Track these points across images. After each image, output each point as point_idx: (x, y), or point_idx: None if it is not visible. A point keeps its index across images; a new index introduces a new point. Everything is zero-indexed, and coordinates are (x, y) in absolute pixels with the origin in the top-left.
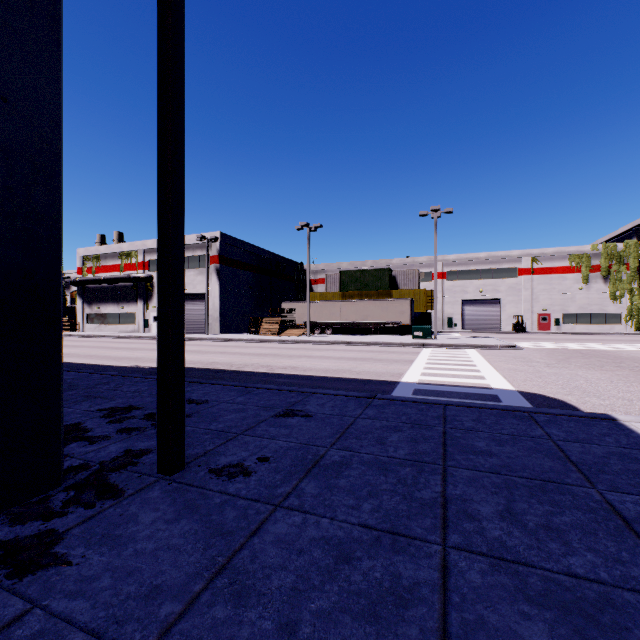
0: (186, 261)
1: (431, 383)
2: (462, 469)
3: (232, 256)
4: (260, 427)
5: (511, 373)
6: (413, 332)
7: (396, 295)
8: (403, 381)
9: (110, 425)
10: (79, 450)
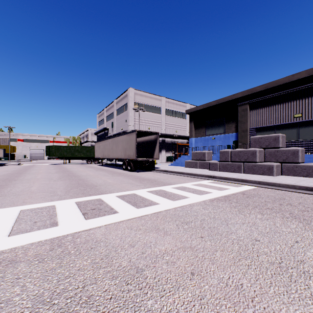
0: None
1: None
2: None
3: None
4: None
5: None
6: (1, 159)
7: None
8: None
9: None
10: None
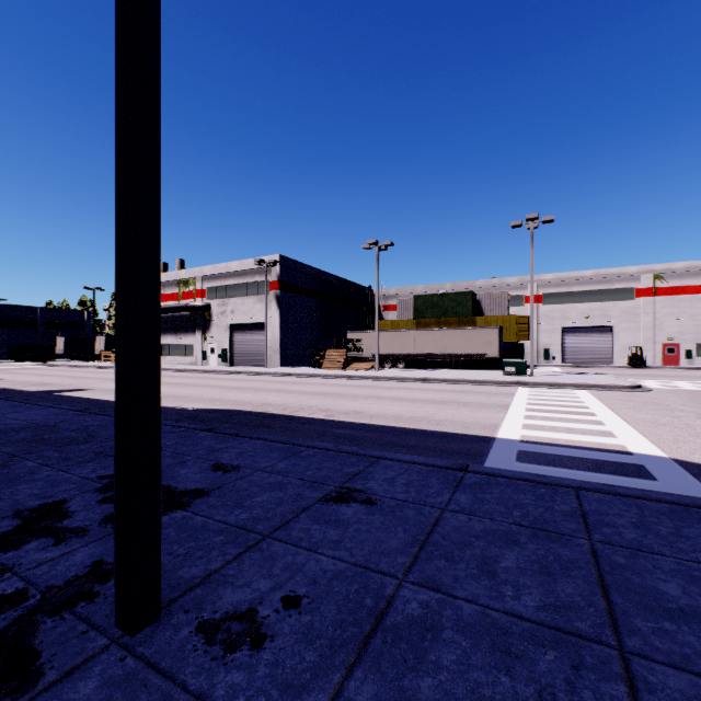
0: (244, 288)
1: (539, 441)
2: (662, 666)
3: (293, 281)
4: (299, 522)
5: (650, 428)
6: (503, 367)
7: (481, 323)
8: (500, 437)
9: (99, 507)
10: (33, 557)
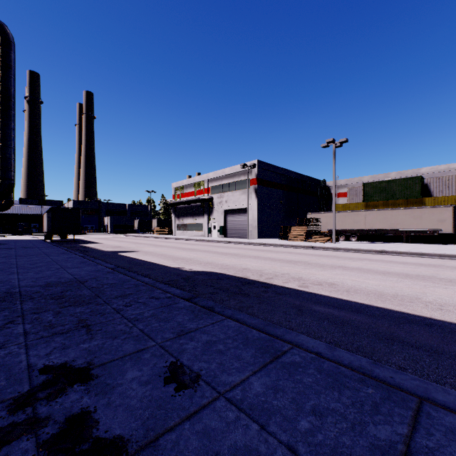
0: (234, 185)
1: None
2: None
3: (266, 178)
4: None
5: None
6: None
7: (430, 203)
8: None
9: None
10: None
